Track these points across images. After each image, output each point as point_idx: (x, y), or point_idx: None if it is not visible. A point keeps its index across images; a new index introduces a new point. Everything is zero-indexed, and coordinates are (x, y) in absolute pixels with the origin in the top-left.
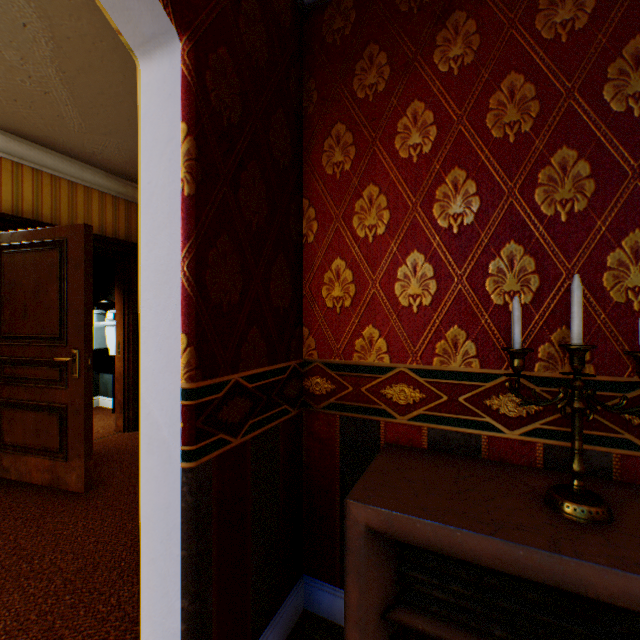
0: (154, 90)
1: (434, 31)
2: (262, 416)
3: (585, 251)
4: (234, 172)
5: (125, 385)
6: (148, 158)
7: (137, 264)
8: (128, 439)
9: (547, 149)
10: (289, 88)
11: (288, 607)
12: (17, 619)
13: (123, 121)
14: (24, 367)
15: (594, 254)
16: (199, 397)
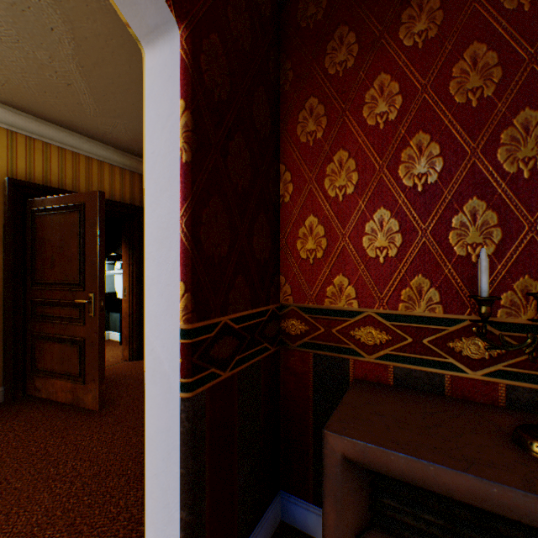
0: (157, 73)
1: (399, 10)
2: (246, 353)
3: None
4: (223, 142)
5: (130, 322)
6: (152, 131)
7: (139, 223)
8: (132, 367)
9: (509, 111)
10: (268, 68)
11: (268, 518)
12: (46, 514)
13: (129, 105)
14: (52, 307)
15: None
16: (194, 336)
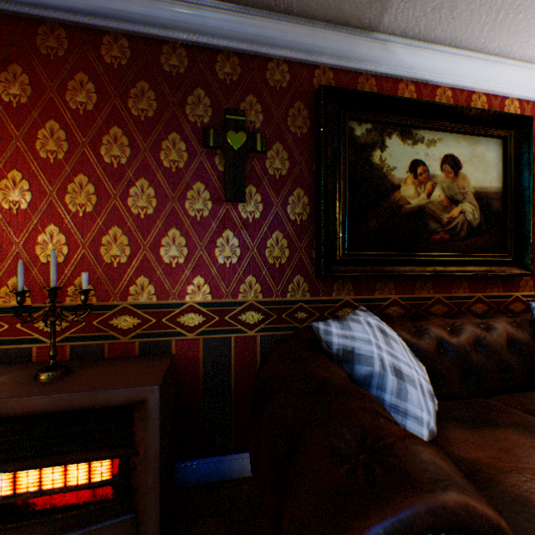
0: None
1: None
2: None
3: (93, 234)
4: None
5: None
6: None
7: None
8: None
9: (74, 172)
10: None
11: None
12: None
13: None
14: None
15: (98, 236)
16: None
